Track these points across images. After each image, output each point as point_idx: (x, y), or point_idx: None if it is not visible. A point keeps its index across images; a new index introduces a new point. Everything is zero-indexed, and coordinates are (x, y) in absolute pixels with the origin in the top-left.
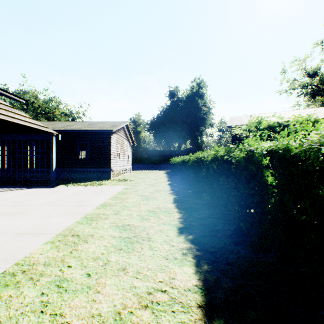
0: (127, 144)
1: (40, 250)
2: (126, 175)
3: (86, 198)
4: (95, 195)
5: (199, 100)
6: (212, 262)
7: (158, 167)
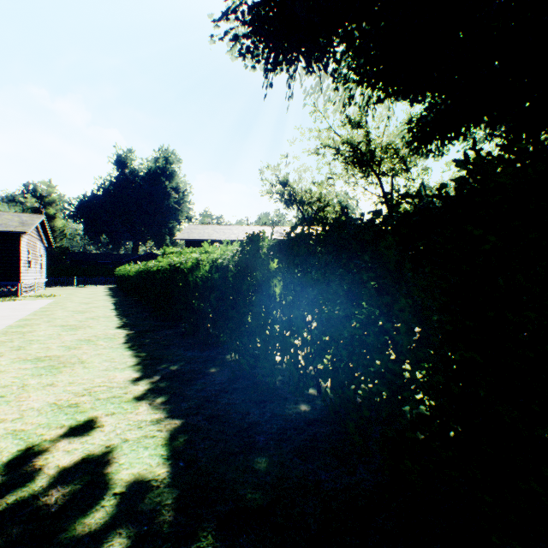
0: (40, 247)
1: (28, 317)
2: (40, 292)
3: (17, 307)
4: (25, 305)
5: (167, 182)
6: (125, 312)
7: (96, 281)
